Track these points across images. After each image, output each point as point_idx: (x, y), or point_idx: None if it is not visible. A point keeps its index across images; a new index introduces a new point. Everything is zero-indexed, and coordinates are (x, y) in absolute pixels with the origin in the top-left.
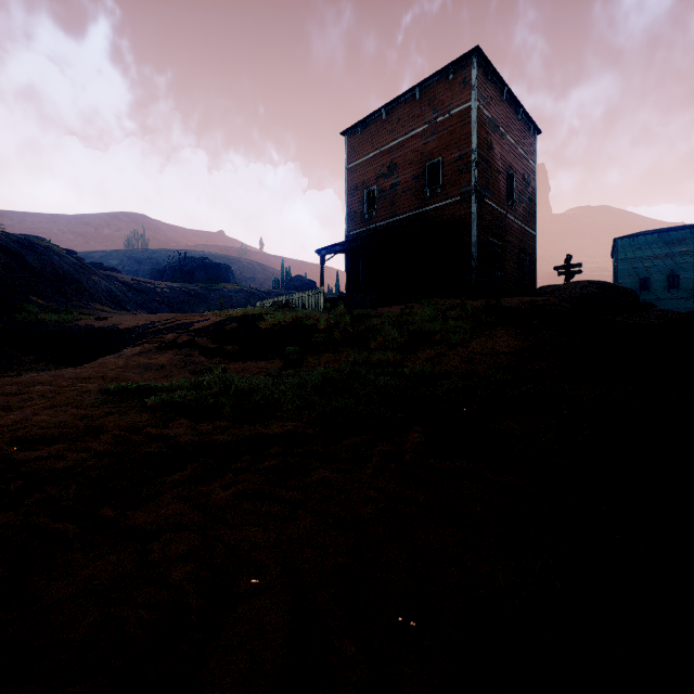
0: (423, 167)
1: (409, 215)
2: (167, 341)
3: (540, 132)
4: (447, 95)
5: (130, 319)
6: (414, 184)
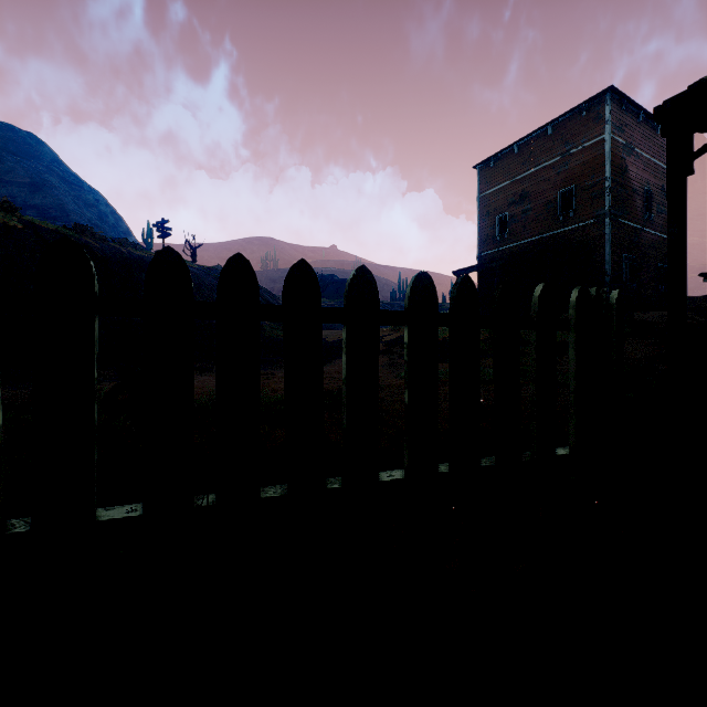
0: (555, 194)
1: (541, 237)
2: None
3: None
4: (580, 130)
5: (329, 334)
6: (546, 210)
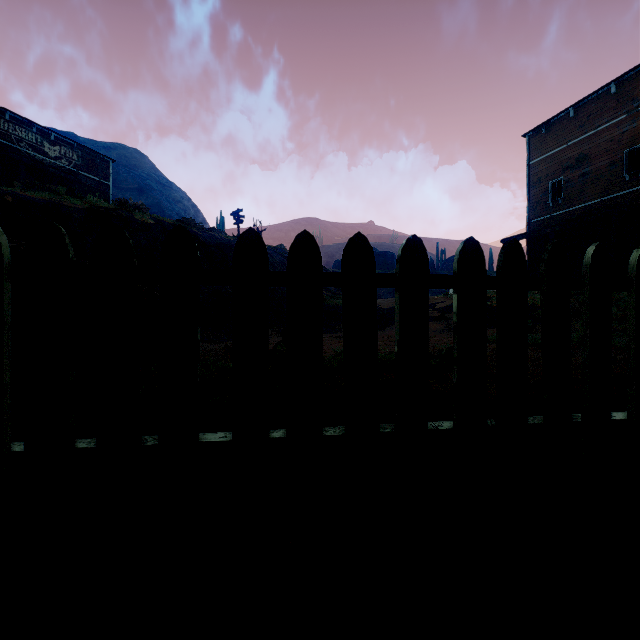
0: (620, 154)
1: (602, 199)
2: None
3: None
4: None
5: (382, 302)
6: (609, 171)
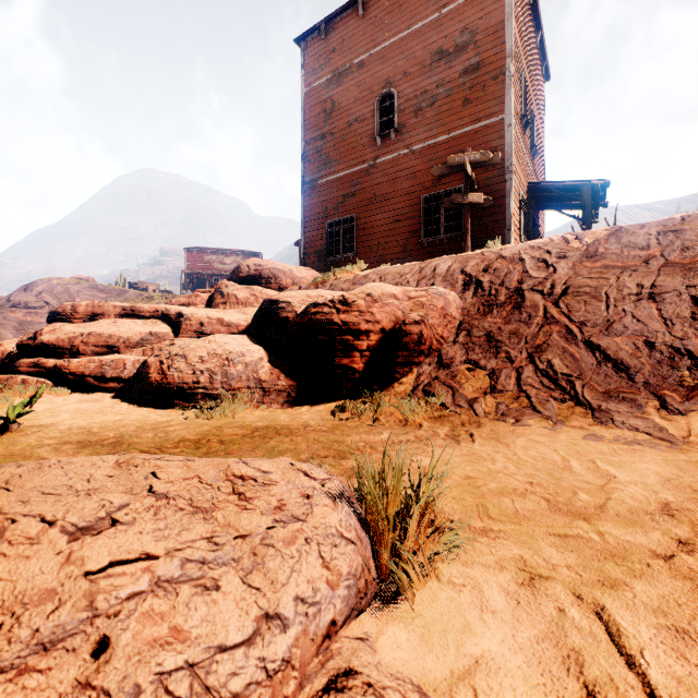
0: None
1: None
2: None
3: None
4: None
5: None
6: None
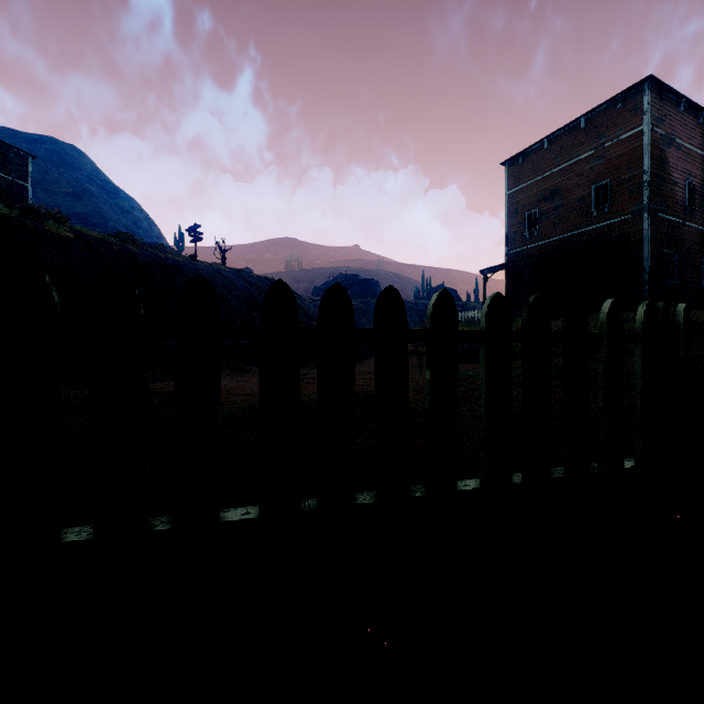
0: (588, 189)
1: (573, 233)
2: None
3: None
4: (615, 122)
5: None
6: (579, 206)
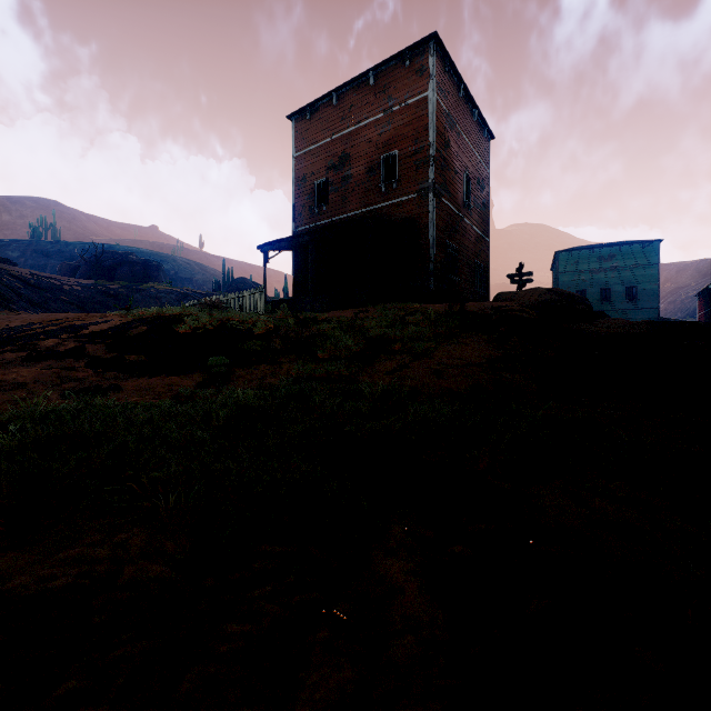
0: (378, 159)
1: (362, 211)
2: (42, 348)
3: (493, 138)
4: (403, 83)
5: (0, 319)
6: (368, 178)
